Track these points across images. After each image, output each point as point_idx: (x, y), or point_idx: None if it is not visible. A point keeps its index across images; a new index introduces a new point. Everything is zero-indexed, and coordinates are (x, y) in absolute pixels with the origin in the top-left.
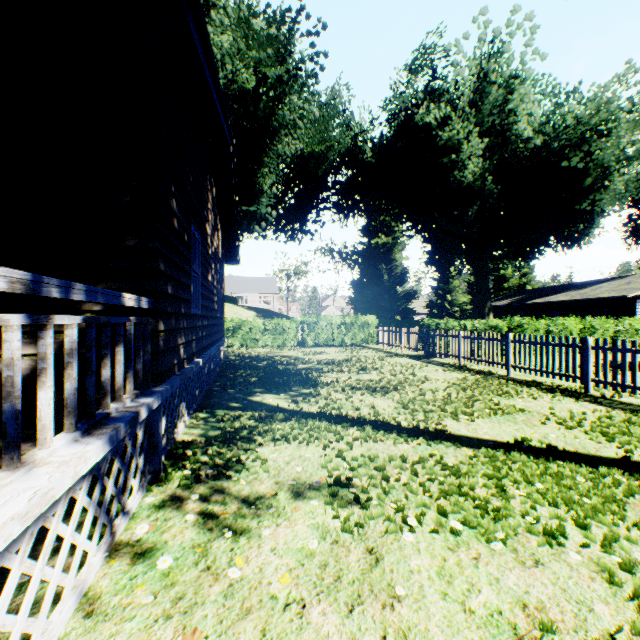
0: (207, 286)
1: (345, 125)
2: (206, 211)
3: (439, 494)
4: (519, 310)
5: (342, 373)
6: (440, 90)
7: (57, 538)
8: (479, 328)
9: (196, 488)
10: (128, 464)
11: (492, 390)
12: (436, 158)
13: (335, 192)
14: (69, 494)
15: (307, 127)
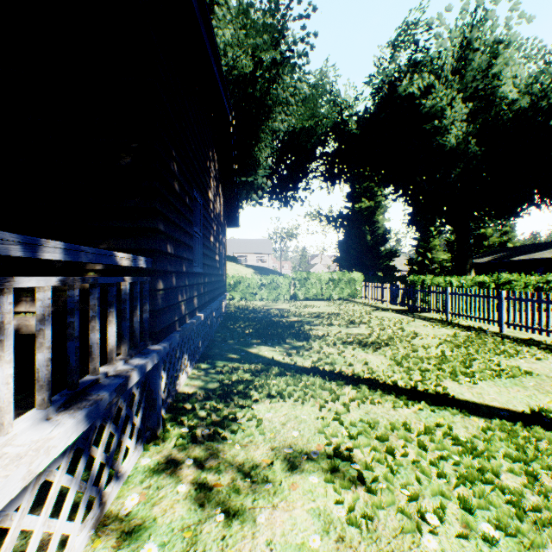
0: (209, 246)
1: (332, 102)
2: (208, 178)
3: (458, 480)
4: (501, 267)
5: (332, 326)
6: (423, 61)
7: None
8: (465, 284)
9: (191, 449)
10: None
11: (489, 348)
12: (419, 125)
13: (323, 162)
14: (39, 480)
15: (298, 105)
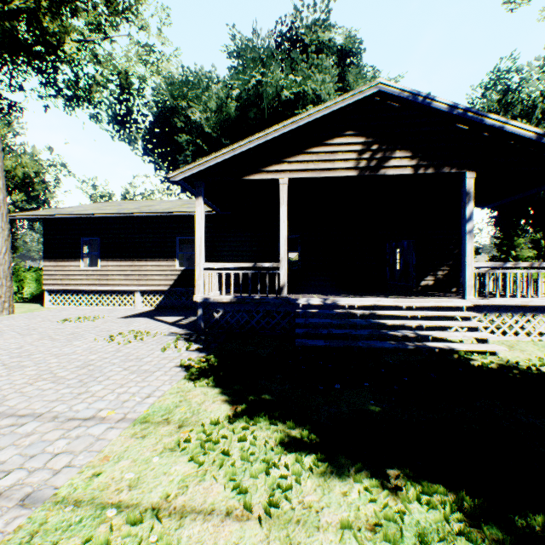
0: None
1: None
2: None
3: None
4: None
5: None
6: (514, 103)
7: None
8: None
9: None
10: None
11: None
12: None
13: None
14: None
15: None
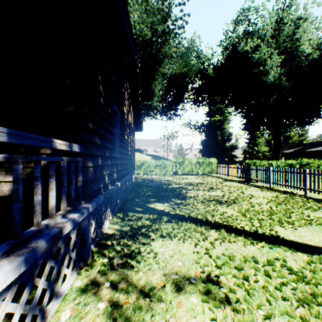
0: (124, 141)
1: (198, 57)
2: (123, 99)
3: (298, 303)
4: (300, 155)
5: (199, 191)
6: (253, 31)
7: (10, 315)
8: (280, 165)
9: (109, 274)
10: (72, 249)
11: (300, 205)
12: (250, 70)
13: (192, 93)
14: None
15: (178, 59)
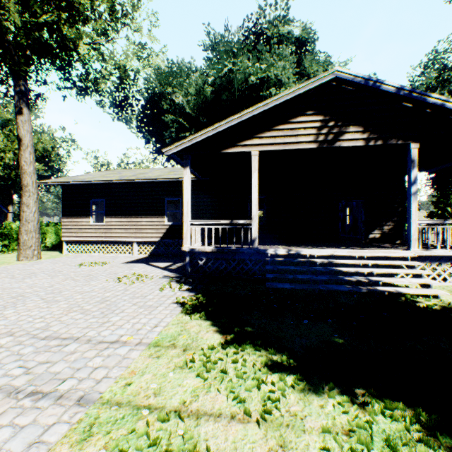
0: None
1: None
2: None
3: None
4: None
5: None
6: (450, 79)
7: None
8: None
9: None
10: None
11: None
12: None
13: None
14: None
15: None
